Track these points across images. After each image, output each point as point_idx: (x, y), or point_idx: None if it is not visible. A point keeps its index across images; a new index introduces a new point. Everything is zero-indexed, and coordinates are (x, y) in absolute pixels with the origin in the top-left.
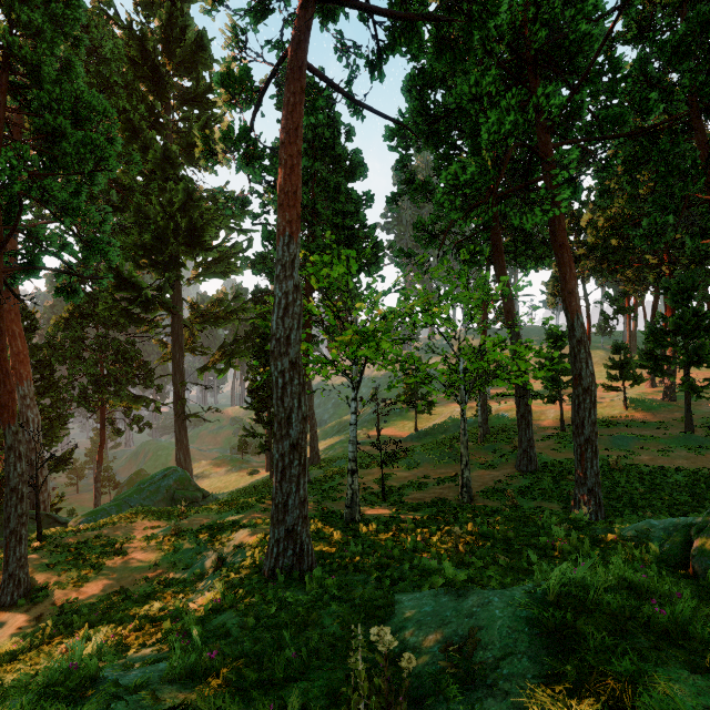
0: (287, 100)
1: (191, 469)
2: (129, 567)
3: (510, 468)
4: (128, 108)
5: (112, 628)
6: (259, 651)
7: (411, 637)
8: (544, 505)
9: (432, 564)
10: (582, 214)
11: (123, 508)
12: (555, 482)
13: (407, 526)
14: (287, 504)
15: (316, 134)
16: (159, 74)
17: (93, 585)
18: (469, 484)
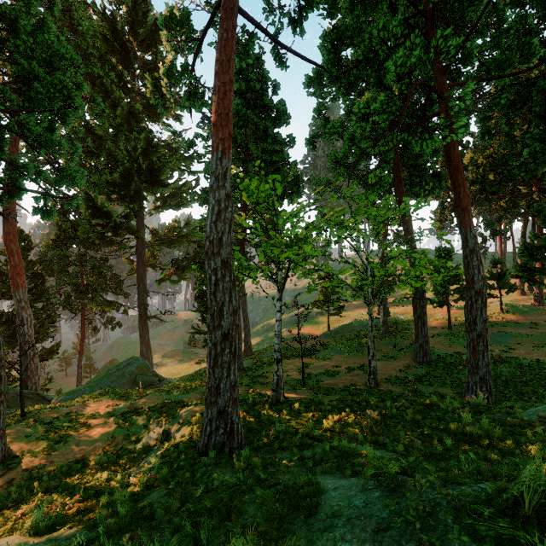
0: (221, 36)
1: (151, 359)
2: (91, 438)
3: (408, 360)
4: (101, 74)
5: (62, 497)
6: (177, 543)
7: (342, 541)
8: (440, 390)
9: (351, 445)
10: (464, 155)
11: (95, 389)
12: (447, 371)
13: (325, 407)
14: (219, 387)
15: (248, 88)
16: (126, 49)
17: (60, 453)
18: (376, 372)
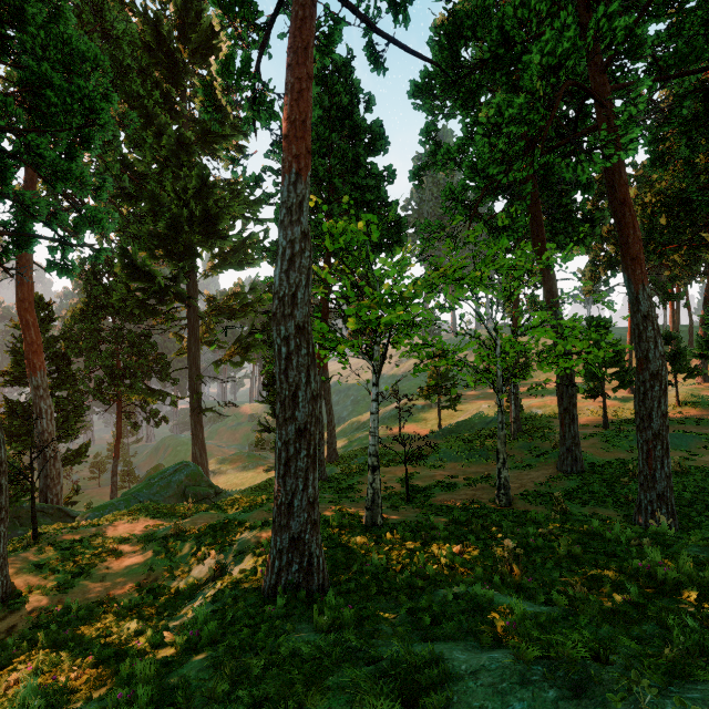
0: (295, 14)
1: (207, 465)
2: (121, 571)
3: (551, 468)
4: (142, 93)
5: (71, 657)
6: None
7: None
8: (598, 511)
9: (486, 593)
10: None
11: (132, 503)
12: (607, 484)
13: (439, 534)
14: (292, 505)
15: (333, 104)
16: (174, 61)
17: (79, 591)
18: (508, 485)
